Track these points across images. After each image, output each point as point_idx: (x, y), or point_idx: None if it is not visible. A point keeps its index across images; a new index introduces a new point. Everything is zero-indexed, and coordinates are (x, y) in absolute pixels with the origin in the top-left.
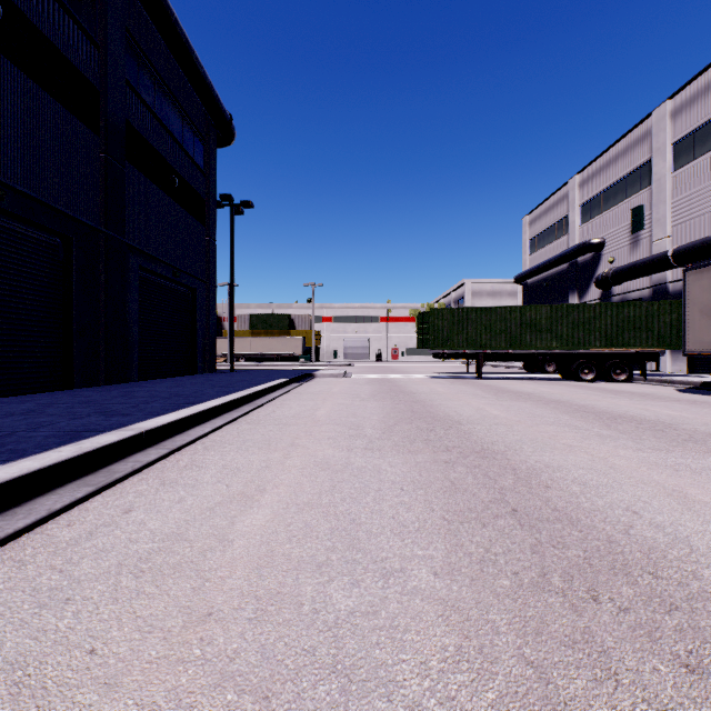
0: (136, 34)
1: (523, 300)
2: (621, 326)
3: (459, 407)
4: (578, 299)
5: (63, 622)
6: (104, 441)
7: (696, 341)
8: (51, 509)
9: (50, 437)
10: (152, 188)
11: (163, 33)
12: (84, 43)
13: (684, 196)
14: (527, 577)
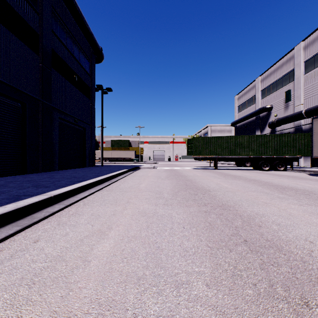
0: (57, 9)
1: (235, 133)
2: (281, 145)
3: (208, 182)
4: (260, 133)
5: None
6: (30, 201)
7: None
8: None
9: (4, 199)
10: (65, 81)
11: (70, 9)
12: (32, 12)
13: (310, 85)
14: (261, 287)
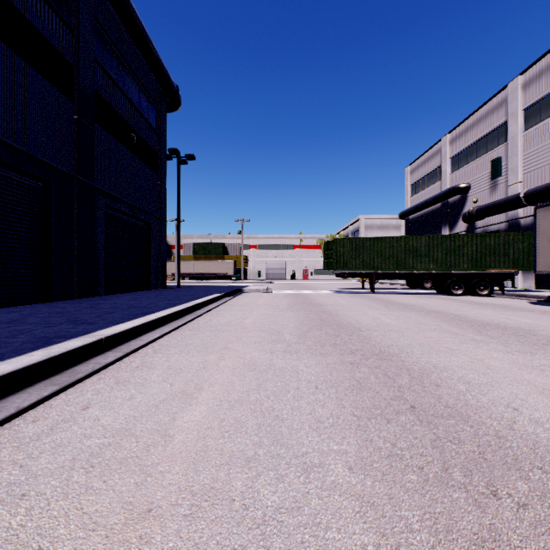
0: (102, 22)
1: (406, 232)
2: (484, 252)
3: (358, 316)
4: (449, 231)
5: (16, 519)
6: (70, 346)
7: (545, 264)
8: (20, 407)
9: (26, 342)
10: (115, 143)
11: (124, 21)
12: (61, 28)
13: (533, 150)
14: (431, 471)
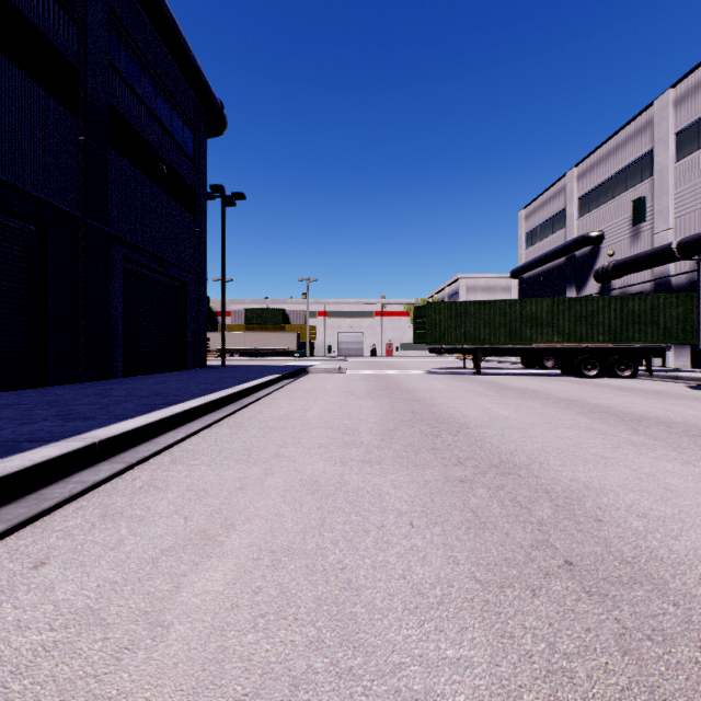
0: (119, 14)
1: (519, 295)
2: (625, 320)
3: (463, 406)
4: (576, 293)
5: None
6: (40, 457)
7: None
8: None
9: None
10: (138, 175)
11: (149, 13)
12: (62, 18)
13: (688, 186)
14: None
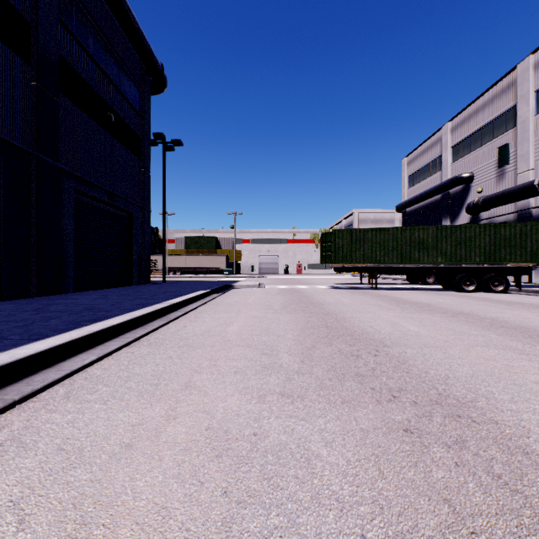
0: None
1: (403, 225)
2: (498, 243)
3: (372, 320)
4: (450, 223)
5: None
6: None
7: None
8: None
9: None
10: (88, 121)
11: None
12: None
13: None
14: None
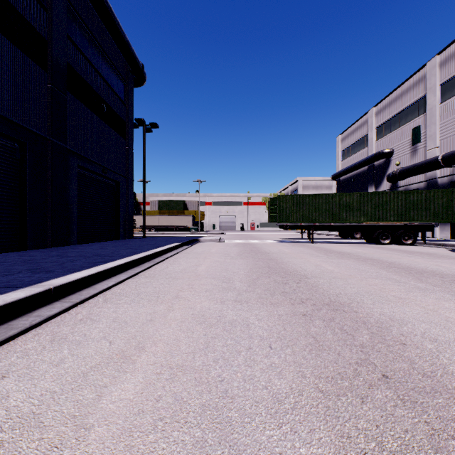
0: (75, 4)
1: (337, 191)
2: (408, 206)
3: (302, 263)
4: (374, 189)
5: None
6: (10, 298)
7: None
8: None
9: None
10: (87, 111)
11: (94, 4)
12: (35, 6)
13: (449, 119)
14: None
